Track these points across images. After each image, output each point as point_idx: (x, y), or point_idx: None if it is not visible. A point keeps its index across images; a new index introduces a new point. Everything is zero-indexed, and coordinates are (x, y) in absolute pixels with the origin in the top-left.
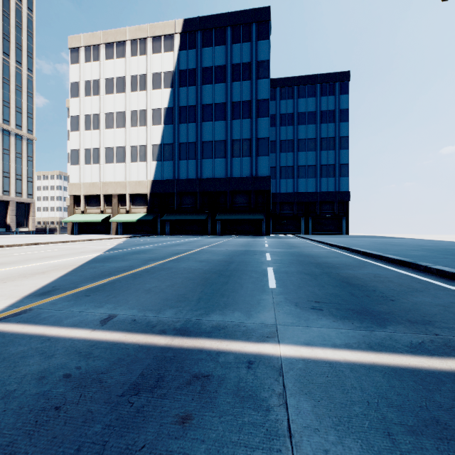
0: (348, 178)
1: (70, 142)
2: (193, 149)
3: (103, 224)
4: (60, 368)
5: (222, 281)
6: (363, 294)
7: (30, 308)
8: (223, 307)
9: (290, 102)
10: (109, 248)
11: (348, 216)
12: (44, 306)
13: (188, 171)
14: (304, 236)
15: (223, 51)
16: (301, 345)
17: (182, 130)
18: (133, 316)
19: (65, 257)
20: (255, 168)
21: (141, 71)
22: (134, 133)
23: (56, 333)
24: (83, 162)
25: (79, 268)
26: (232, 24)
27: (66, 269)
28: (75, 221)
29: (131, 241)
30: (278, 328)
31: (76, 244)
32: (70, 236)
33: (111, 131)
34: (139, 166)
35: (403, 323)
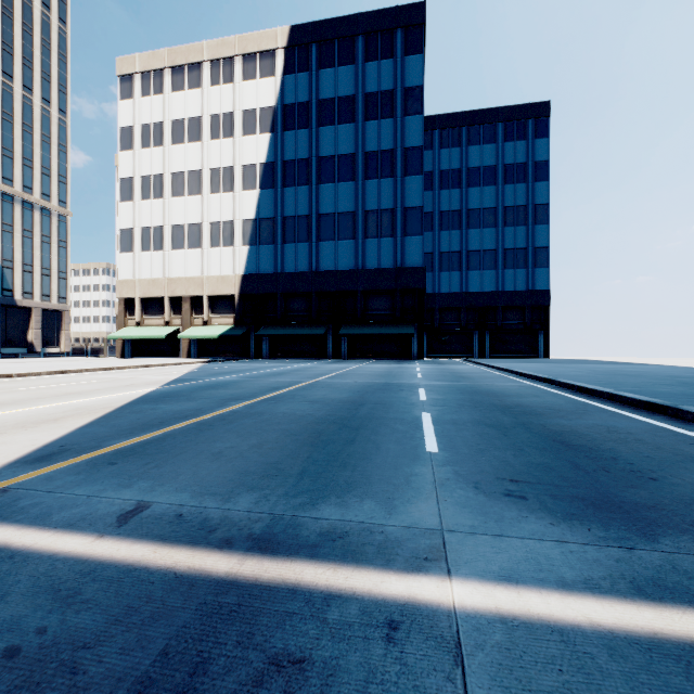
0: (547, 269)
1: (119, 218)
2: (305, 226)
3: (169, 342)
4: (4, 631)
5: (345, 439)
6: (596, 466)
7: (5, 488)
8: (344, 490)
9: (455, 152)
10: (171, 379)
11: (548, 329)
12: (31, 484)
13: (297, 260)
14: (479, 360)
15: (351, 74)
16: (495, 580)
17: (288, 197)
18: (179, 507)
19: (100, 393)
20: (401, 254)
21: (226, 108)
22: (214, 202)
23: (30, 541)
24: (139, 248)
25: (116, 412)
26: (365, 31)
27: (93, 415)
28: (127, 337)
29: (208, 368)
30: (446, 539)
31: (123, 372)
32: (117, 360)
33: (180, 201)
34: (223, 252)
35: (689, 530)
